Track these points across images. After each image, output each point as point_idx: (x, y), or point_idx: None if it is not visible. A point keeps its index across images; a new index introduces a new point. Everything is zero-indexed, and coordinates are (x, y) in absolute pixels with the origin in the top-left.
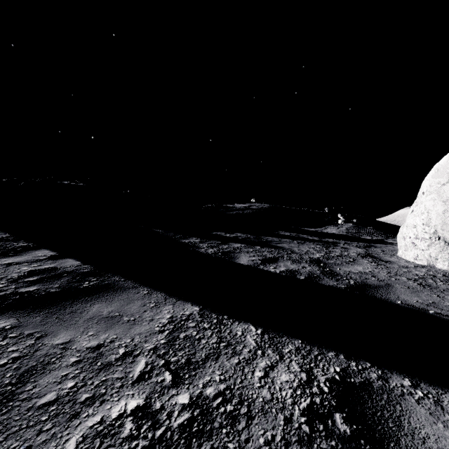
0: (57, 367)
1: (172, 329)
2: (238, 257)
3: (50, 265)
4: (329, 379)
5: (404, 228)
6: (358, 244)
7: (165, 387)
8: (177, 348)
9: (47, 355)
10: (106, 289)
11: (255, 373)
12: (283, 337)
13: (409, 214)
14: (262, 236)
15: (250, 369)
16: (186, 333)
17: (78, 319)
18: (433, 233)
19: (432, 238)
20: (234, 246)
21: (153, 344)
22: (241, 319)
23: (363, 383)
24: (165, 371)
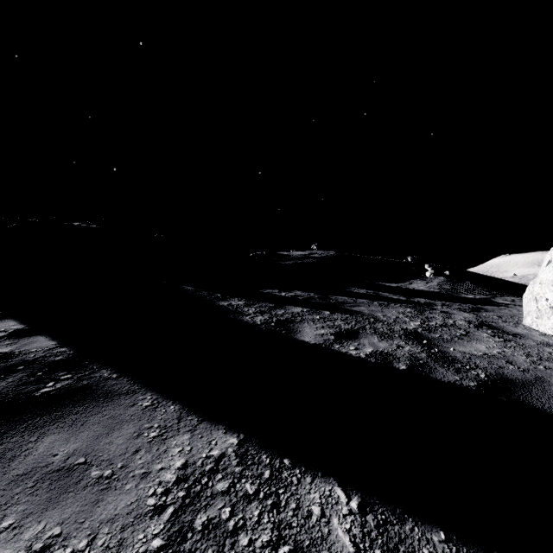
0: None
1: (182, 501)
2: (299, 330)
3: (5, 349)
4: None
5: (536, 286)
6: (460, 306)
7: None
8: None
9: None
10: (81, 397)
11: None
12: (406, 523)
13: (544, 266)
14: (329, 294)
15: None
16: (208, 513)
17: None
18: None
19: None
20: (293, 311)
21: (134, 552)
22: (316, 468)
23: None
24: None
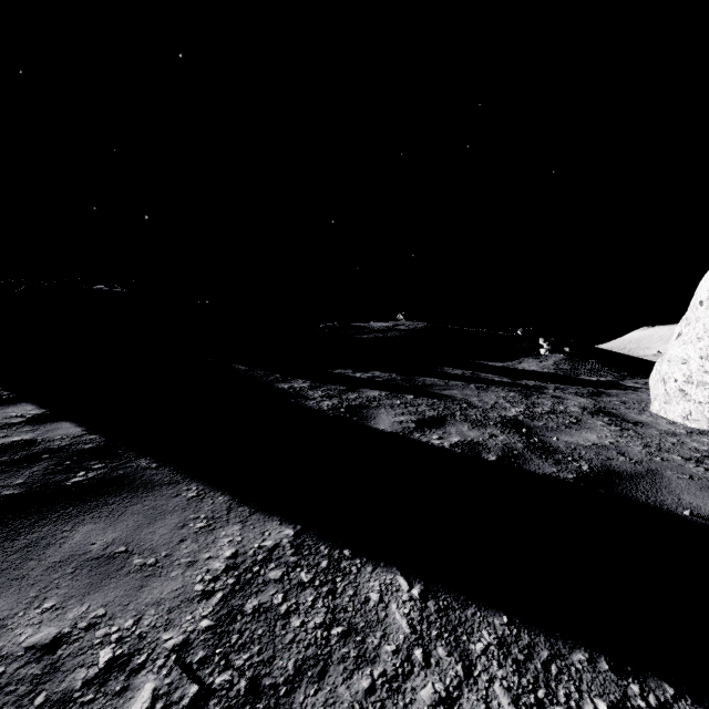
0: None
1: (232, 587)
2: (374, 417)
3: (25, 436)
4: None
5: (664, 364)
6: (578, 390)
7: None
8: (233, 643)
9: None
10: (117, 487)
11: None
12: (469, 608)
13: (673, 339)
14: (415, 375)
15: None
16: (259, 598)
17: (35, 564)
18: None
19: None
20: (368, 395)
21: (182, 631)
22: (379, 558)
23: None
24: None
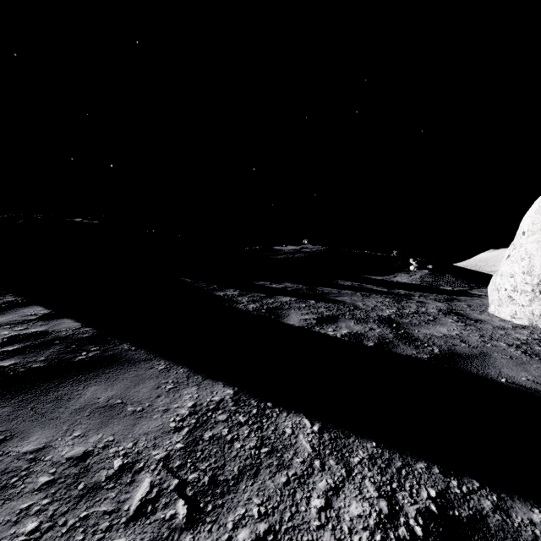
0: (16, 493)
1: (194, 425)
2: (286, 316)
3: (40, 328)
4: (421, 511)
5: (498, 277)
6: (436, 297)
7: (175, 529)
8: (198, 457)
9: (6, 472)
10: (110, 363)
11: (311, 501)
12: (350, 438)
13: (504, 260)
14: (316, 286)
15: (303, 493)
16: (213, 431)
17: (63, 410)
18: (536, 284)
19: (535, 291)
20: (282, 300)
21: (164, 450)
22: (291, 408)
23: (473, 518)
24: (177, 498)
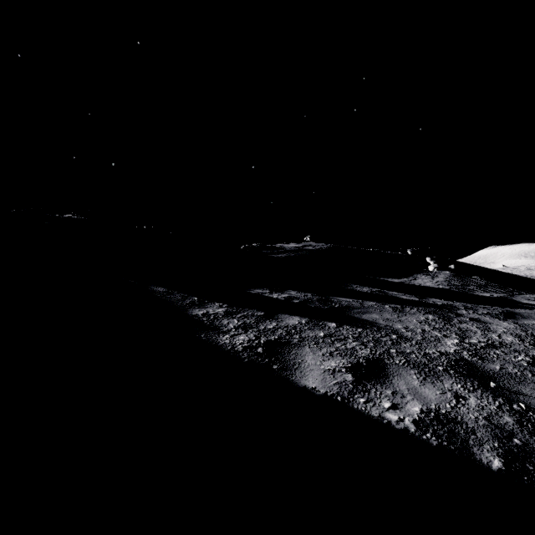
0: None
1: None
2: (299, 362)
3: None
4: None
5: None
6: (488, 310)
7: None
8: None
9: None
10: None
11: None
12: None
13: None
14: (329, 295)
15: None
16: None
17: None
18: None
19: None
20: (288, 324)
21: None
22: None
23: None
24: None
